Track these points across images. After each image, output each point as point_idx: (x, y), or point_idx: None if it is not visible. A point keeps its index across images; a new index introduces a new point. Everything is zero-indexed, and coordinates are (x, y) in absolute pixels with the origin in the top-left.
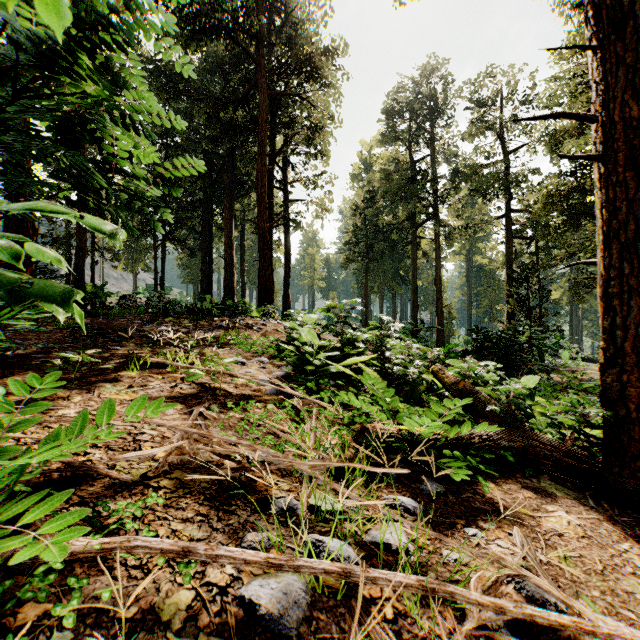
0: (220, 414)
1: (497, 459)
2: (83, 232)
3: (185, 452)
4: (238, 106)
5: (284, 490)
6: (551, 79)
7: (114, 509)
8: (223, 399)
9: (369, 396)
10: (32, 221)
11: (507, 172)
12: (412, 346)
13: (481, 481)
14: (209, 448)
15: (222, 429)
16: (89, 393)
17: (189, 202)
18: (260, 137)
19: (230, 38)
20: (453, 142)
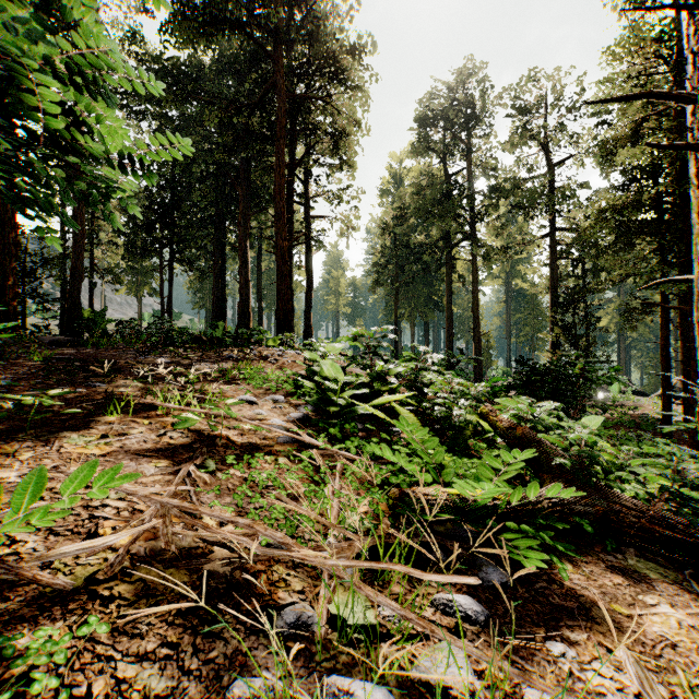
0: (217, 472)
1: (570, 528)
2: (79, 251)
3: (160, 534)
4: (254, 110)
5: (295, 591)
6: (603, 81)
7: (30, 644)
8: (223, 451)
9: (404, 442)
10: (15, 237)
11: (551, 187)
12: (452, 381)
13: (556, 563)
14: (190, 532)
15: (217, 495)
16: (46, 446)
17: (199, 218)
18: (278, 145)
19: (244, 33)
20: (492, 154)
